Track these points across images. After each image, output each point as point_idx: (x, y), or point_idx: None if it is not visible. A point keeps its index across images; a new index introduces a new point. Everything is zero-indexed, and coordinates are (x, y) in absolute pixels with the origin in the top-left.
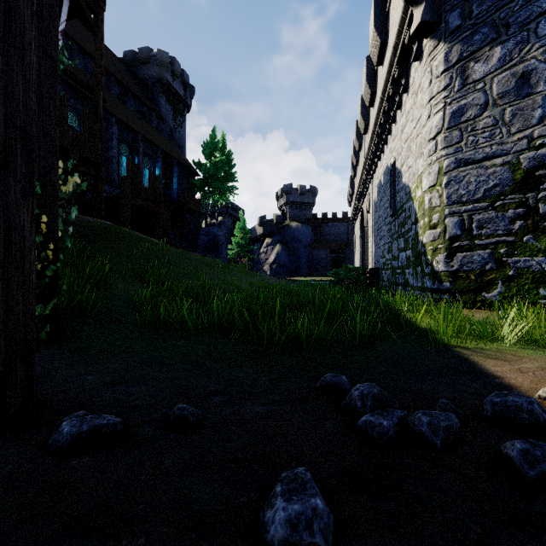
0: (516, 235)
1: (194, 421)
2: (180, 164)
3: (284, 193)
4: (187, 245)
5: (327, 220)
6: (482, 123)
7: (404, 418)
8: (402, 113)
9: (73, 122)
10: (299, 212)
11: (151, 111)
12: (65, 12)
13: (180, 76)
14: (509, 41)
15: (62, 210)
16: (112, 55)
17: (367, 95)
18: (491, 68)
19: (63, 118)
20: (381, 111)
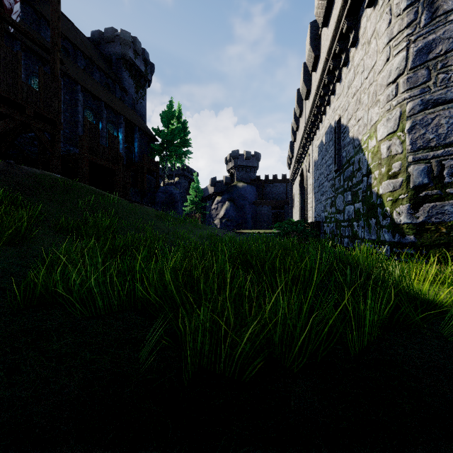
0: None
1: None
2: (141, 130)
3: (232, 158)
4: (147, 201)
5: (268, 181)
6: None
7: None
8: (349, 69)
9: None
10: (245, 174)
11: (115, 83)
12: None
13: (141, 54)
14: None
15: None
16: (79, 33)
17: (310, 60)
18: None
19: (16, 73)
20: (326, 71)
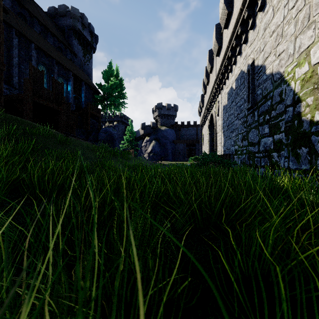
0: None
1: None
2: (87, 85)
3: (157, 108)
4: (91, 139)
5: (184, 126)
6: None
7: None
8: (265, 12)
9: None
10: (167, 121)
11: (66, 47)
12: None
13: (88, 27)
14: None
15: None
16: (37, 6)
17: (223, 17)
18: None
19: None
20: (239, 22)
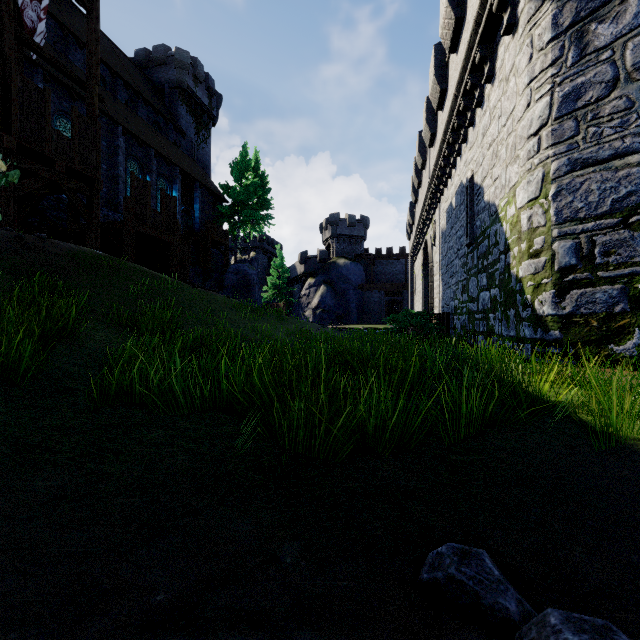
0: None
1: None
2: (203, 187)
3: (330, 224)
4: (211, 285)
5: (381, 257)
6: (609, 107)
7: None
8: (484, 111)
9: (67, 131)
10: (348, 247)
11: (168, 122)
12: None
13: (204, 81)
14: None
15: None
16: (119, 53)
17: (435, 95)
18: (623, 29)
19: (43, 117)
20: (455, 112)
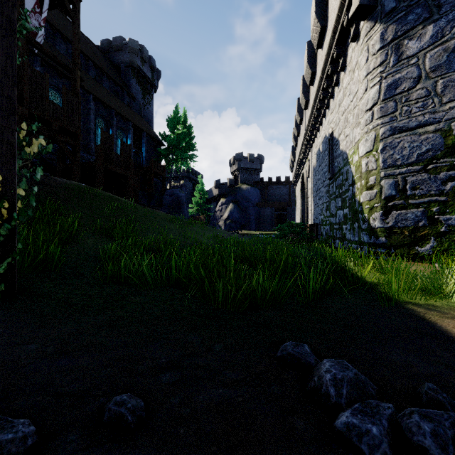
0: (448, 194)
1: (134, 420)
2: (148, 135)
3: (236, 160)
4: (154, 204)
5: (272, 183)
6: (415, 94)
7: (393, 416)
8: (339, 89)
9: (56, 99)
10: (249, 177)
11: (123, 90)
12: (47, 2)
13: (148, 61)
14: (441, 19)
15: (27, 170)
16: (90, 43)
17: (308, 75)
18: (424, 45)
19: (44, 93)
20: (321, 88)
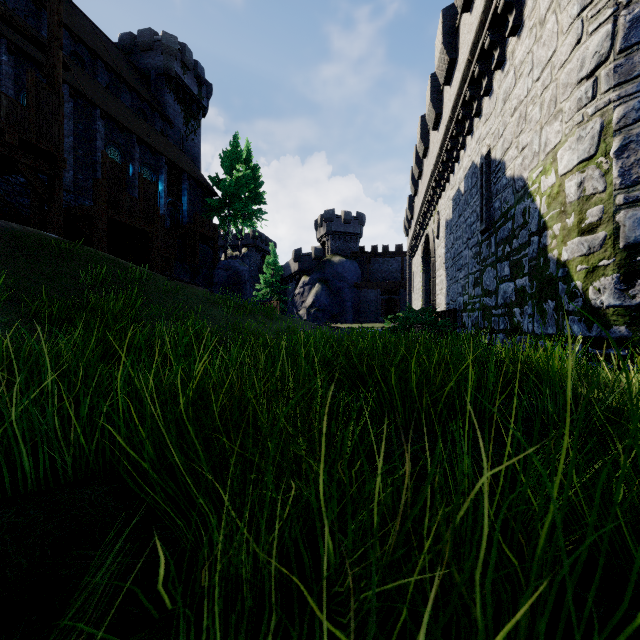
0: None
1: None
2: (192, 179)
3: (325, 220)
4: (200, 282)
5: (377, 254)
6: None
7: None
8: (505, 73)
9: None
10: (343, 245)
11: (154, 109)
12: None
13: (193, 69)
14: None
15: None
16: (101, 35)
17: (442, 67)
18: None
19: None
20: (467, 81)
